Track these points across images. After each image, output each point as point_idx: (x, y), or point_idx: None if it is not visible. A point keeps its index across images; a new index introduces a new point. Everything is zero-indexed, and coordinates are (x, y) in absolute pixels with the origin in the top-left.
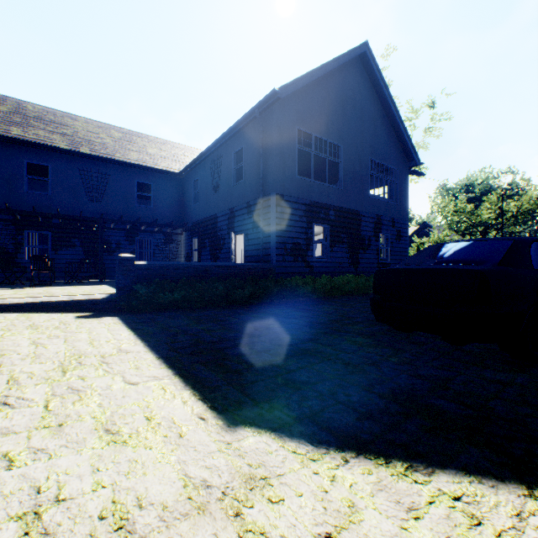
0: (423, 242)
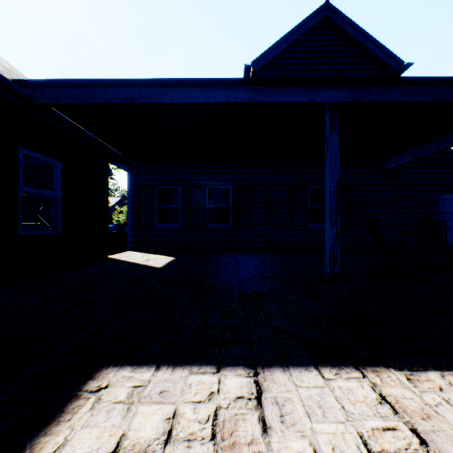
0: (123, 210)
